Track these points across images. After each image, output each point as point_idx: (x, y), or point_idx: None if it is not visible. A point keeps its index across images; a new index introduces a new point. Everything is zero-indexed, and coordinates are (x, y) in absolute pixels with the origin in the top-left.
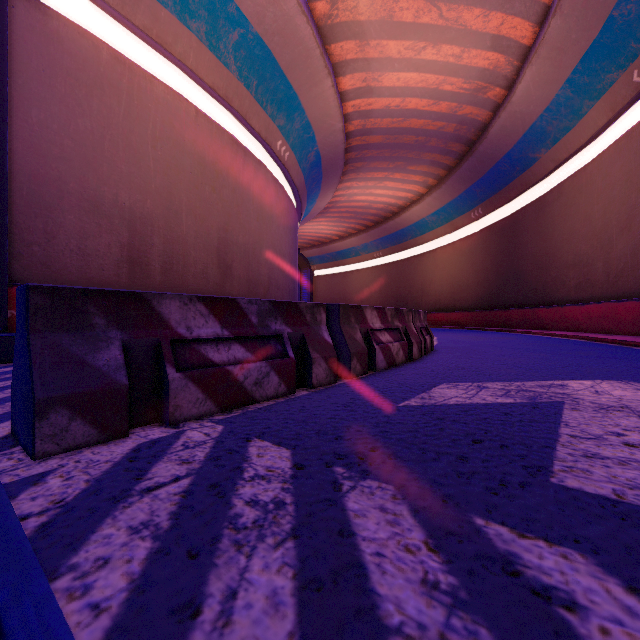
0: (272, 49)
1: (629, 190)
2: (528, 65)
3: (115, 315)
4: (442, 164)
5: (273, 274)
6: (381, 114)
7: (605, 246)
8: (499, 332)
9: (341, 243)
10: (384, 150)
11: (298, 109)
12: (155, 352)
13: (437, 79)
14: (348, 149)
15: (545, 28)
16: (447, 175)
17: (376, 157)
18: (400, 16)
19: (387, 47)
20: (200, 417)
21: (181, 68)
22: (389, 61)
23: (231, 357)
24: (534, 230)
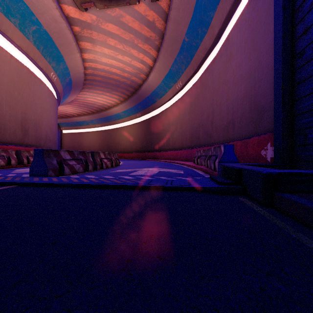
0: (52, 37)
1: (177, 118)
2: (152, 72)
3: (54, 154)
4: (126, 94)
5: (48, 134)
6: (101, 70)
7: (172, 133)
8: (145, 160)
9: (79, 118)
10: (102, 83)
11: (62, 61)
12: (60, 162)
13: (123, 65)
14: (85, 79)
15: (155, 64)
16: (128, 98)
17: (98, 85)
18: (109, 42)
19: (104, 50)
20: (69, 175)
21: (2, 35)
22: (105, 54)
23: (73, 163)
24: (156, 125)
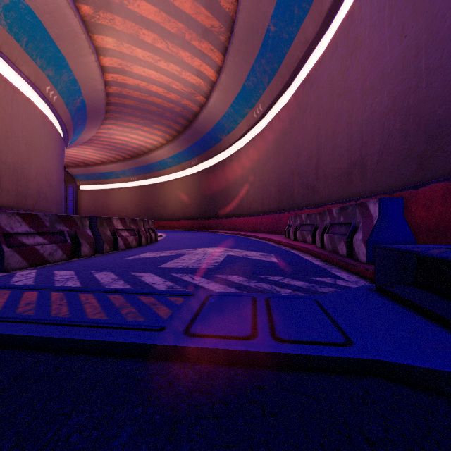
0: (43, 21)
1: (254, 165)
2: (214, 91)
3: None
4: (174, 128)
5: (42, 189)
6: (133, 88)
7: (247, 189)
8: (204, 232)
9: (104, 167)
10: (136, 110)
11: (66, 68)
12: None
13: (168, 80)
14: (109, 103)
15: (220, 77)
16: (178, 136)
17: (130, 113)
18: (143, 37)
19: (136, 51)
20: (20, 269)
21: None
22: (137, 59)
23: (36, 242)
24: (221, 177)
